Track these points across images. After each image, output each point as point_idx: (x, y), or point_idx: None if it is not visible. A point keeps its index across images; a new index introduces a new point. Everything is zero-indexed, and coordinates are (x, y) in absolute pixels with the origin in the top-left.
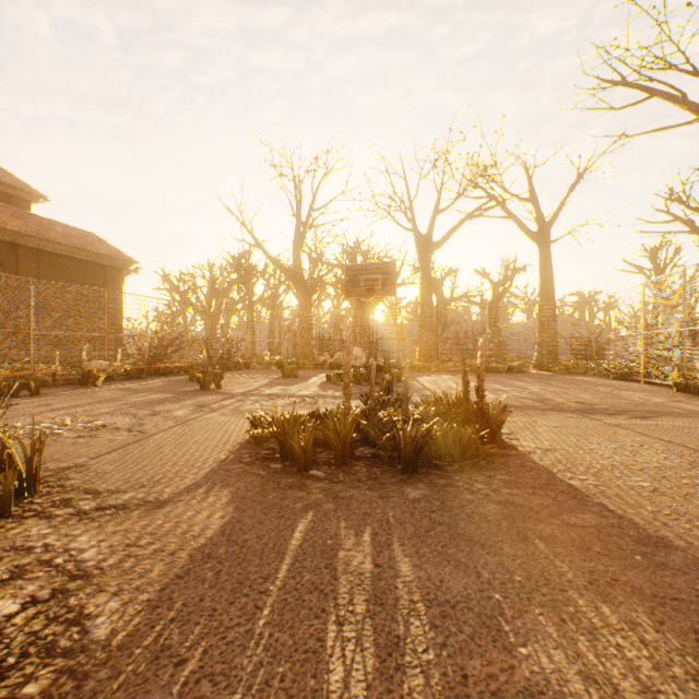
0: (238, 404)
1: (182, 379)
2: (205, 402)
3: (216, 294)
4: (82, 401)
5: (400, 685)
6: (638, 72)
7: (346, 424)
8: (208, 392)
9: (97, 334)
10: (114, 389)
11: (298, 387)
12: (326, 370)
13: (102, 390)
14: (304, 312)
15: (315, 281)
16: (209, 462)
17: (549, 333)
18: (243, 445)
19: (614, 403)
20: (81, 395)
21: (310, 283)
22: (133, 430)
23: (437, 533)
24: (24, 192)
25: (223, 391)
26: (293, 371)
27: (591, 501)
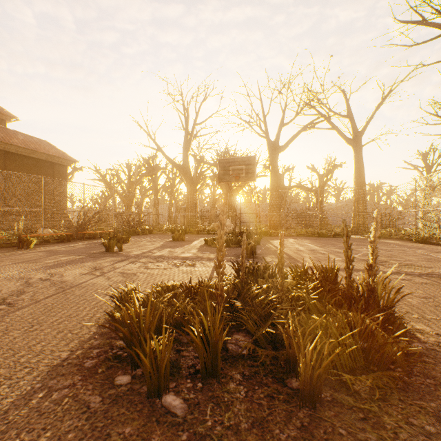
0: (127, 267)
1: (99, 242)
2: (101, 264)
3: (131, 183)
4: (1, 263)
5: None
6: (439, 11)
7: (217, 322)
8: (110, 254)
9: (36, 209)
10: (40, 251)
11: (182, 249)
12: (205, 235)
13: (30, 252)
14: (190, 195)
15: (198, 175)
16: (37, 369)
17: (362, 209)
18: (101, 328)
19: None
20: (7, 257)
21: (195, 176)
22: (4, 302)
23: None
24: (1, 114)
25: (123, 253)
26: (180, 236)
27: None
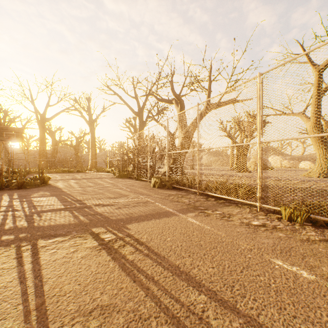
0: None
1: None
2: None
3: None
4: None
5: (13, 196)
6: (110, 88)
7: (2, 181)
8: None
9: None
10: None
11: None
12: None
13: None
14: None
15: None
16: None
17: (94, 158)
18: None
19: (92, 177)
20: None
21: None
22: None
23: (23, 192)
24: None
25: None
26: None
27: (56, 187)
